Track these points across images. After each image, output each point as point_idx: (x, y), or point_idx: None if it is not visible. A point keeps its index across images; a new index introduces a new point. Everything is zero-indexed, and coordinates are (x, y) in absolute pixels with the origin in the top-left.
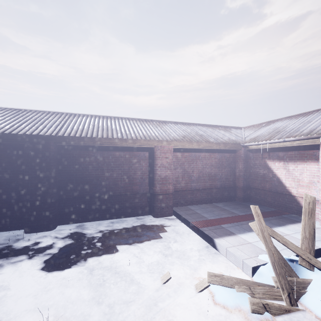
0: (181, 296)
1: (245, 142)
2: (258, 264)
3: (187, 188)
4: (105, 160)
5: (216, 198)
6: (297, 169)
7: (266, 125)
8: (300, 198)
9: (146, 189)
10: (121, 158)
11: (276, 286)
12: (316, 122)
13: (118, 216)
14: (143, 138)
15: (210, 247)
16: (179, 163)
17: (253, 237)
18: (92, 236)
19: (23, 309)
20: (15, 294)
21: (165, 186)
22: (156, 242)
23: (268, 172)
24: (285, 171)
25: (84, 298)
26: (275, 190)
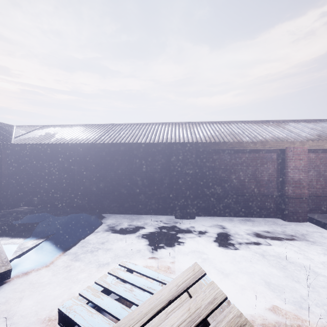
0: None
1: None
2: None
3: (324, 193)
4: (232, 162)
5: None
6: None
7: None
8: None
9: (273, 192)
10: (248, 160)
11: None
12: None
13: (245, 215)
14: (273, 140)
15: None
16: (313, 166)
17: None
18: (234, 228)
19: (224, 270)
20: (210, 259)
21: (299, 190)
22: (309, 244)
23: None
24: None
25: (263, 276)
26: None
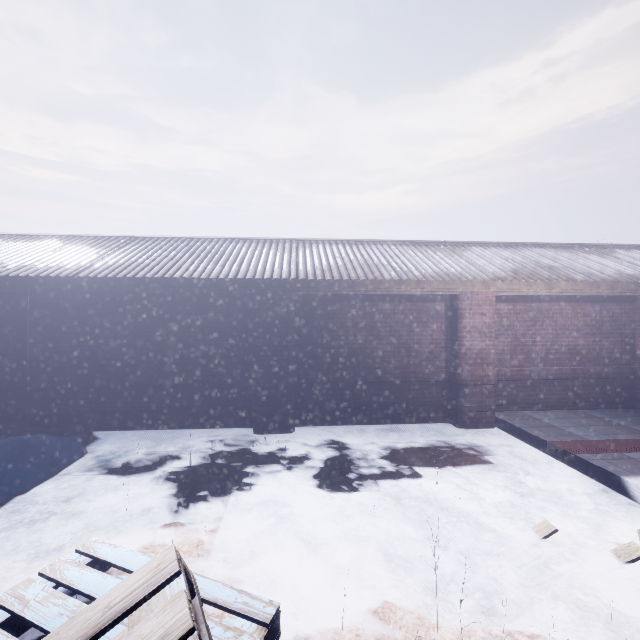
0: (586, 565)
1: None
2: None
3: (522, 375)
4: (367, 320)
5: (587, 400)
6: None
7: None
8: None
9: (439, 374)
10: (395, 315)
11: None
12: None
13: (389, 421)
14: (437, 278)
15: (606, 494)
16: (505, 326)
17: None
18: (362, 448)
19: (320, 537)
20: (298, 515)
21: (481, 370)
22: (486, 471)
23: None
24: None
25: (395, 540)
26: None
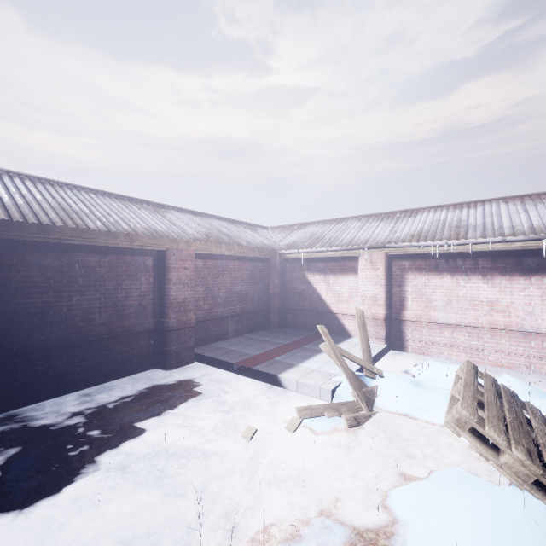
0: (274, 446)
1: (281, 249)
2: (335, 386)
3: (212, 316)
4: (64, 273)
5: (248, 328)
6: (338, 282)
7: (298, 227)
8: (340, 315)
9: (148, 324)
10: (100, 268)
11: (356, 400)
12: (352, 232)
13: (94, 382)
14: (147, 233)
15: (269, 389)
16: (201, 278)
17: (314, 364)
18: (63, 426)
19: None
20: None
21: (184, 316)
22: (197, 401)
23: (307, 288)
24: (325, 286)
25: (123, 517)
26: (315, 309)
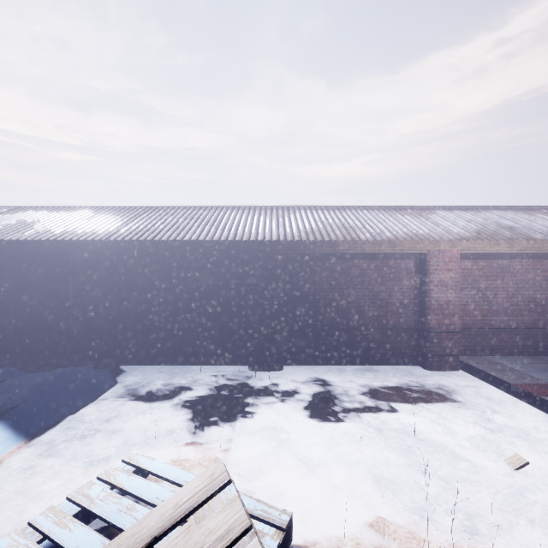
0: None
1: None
2: None
3: (485, 324)
4: (344, 275)
5: (546, 348)
6: None
7: None
8: None
9: (409, 322)
10: (369, 271)
11: None
12: None
13: (364, 362)
14: (407, 238)
15: None
16: (469, 280)
17: None
18: (343, 385)
19: (314, 459)
20: (294, 440)
21: (447, 319)
22: (456, 408)
23: None
24: None
25: (378, 465)
26: None
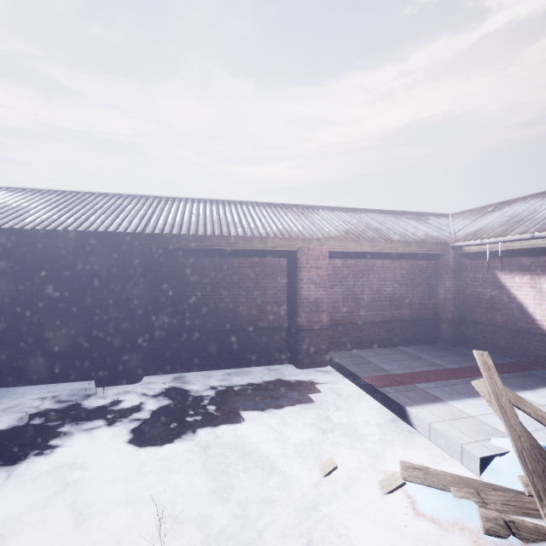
0: (356, 499)
1: (456, 241)
2: (491, 453)
3: (353, 320)
4: (216, 272)
5: (403, 339)
6: None
7: (494, 209)
8: None
9: (283, 321)
10: (243, 268)
11: (527, 493)
12: None
13: (238, 365)
14: (278, 235)
15: (399, 421)
16: (339, 278)
17: (476, 407)
18: (199, 395)
19: (109, 501)
20: (95, 477)
21: (316, 316)
22: (304, 409)
23: (499, 294)
24: (533, 292)
25: (196, 492)
26: (513, 325)
